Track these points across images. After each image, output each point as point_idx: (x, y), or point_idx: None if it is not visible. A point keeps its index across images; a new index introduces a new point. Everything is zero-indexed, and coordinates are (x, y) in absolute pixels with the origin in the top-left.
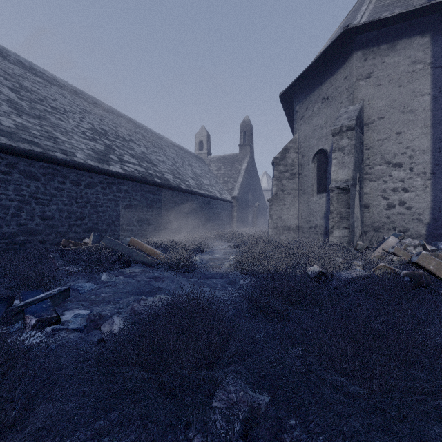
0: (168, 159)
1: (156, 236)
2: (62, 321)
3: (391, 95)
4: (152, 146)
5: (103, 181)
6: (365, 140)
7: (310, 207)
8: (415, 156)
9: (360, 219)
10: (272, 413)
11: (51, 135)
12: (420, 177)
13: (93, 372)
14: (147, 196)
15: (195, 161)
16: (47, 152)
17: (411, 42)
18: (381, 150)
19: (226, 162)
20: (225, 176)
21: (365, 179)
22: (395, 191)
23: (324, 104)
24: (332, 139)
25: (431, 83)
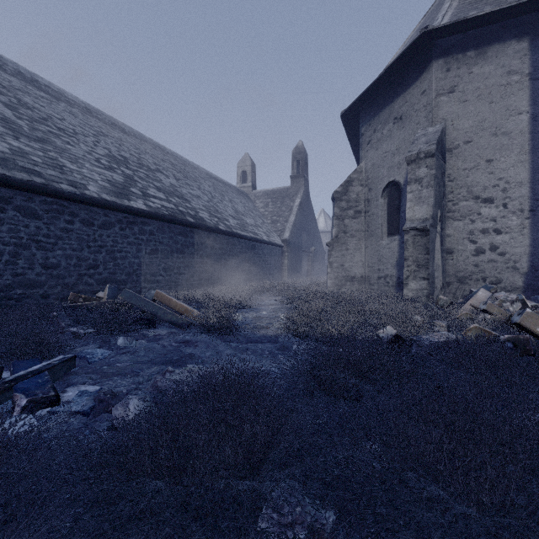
0: (203, 194)
1: (188, 288)
2: (62, 401)
3: (480, 114)
4: (183, 178)
5: (122, 221)
6: (448, 169)
7: (379, 253)
8: (510, 189)
9: (441, 268)
10: (341, 538)
11: (56, 162)
12: (516, 216)
13: (95, 478)
14: (177, 239)
15: (237, 197)
16: (51, 183)
17: (505, 48)
18: (468, 182)
19: (274, 198)
20: (274, 214)
21: (448, 218)
22: (485, 233)
23: (396, 125)
24: (406, 169)
25: (530, 99)
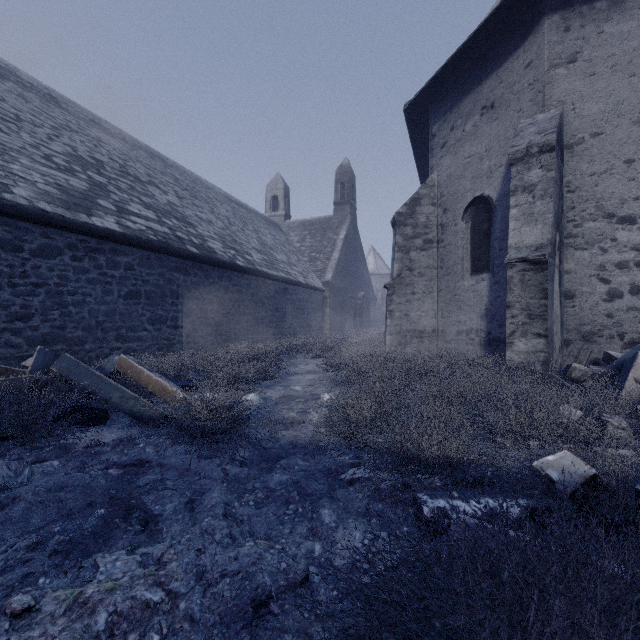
0: (217, 219)
1: (190, 348)
2: None
3: (615, 92)
4: (190, 197)
5: (76, 246)
6: (567, 175)
7: (458, 298)
8: None
9: (559, 319)
10: None
11: None
12: None
13: None
14: (172, 277)
15: (265, 227)
16: None
17: None
18: (596, 194)
19: (313, 229)
20: (312, 250)
21: (567, 247)
22: (622, 268)
23: (485, 117)
24: (501, 177)
25: None
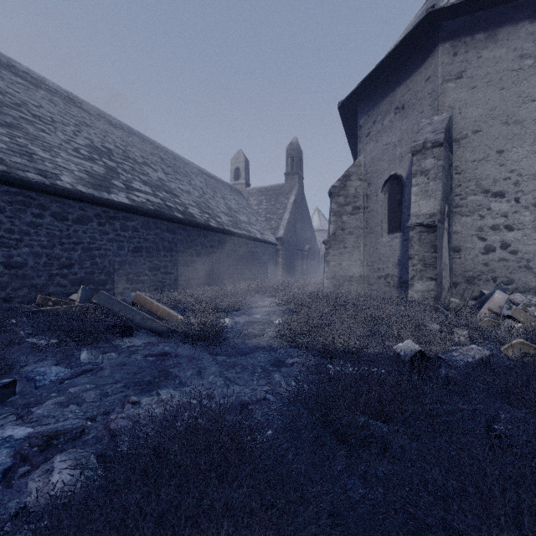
0: (194, 189)
1: (176, 289)
2: None
3: (489, 101)
4: (173, 172)
5: (100, 215)
6: (455, 161)
7: (379, 251)
8: (522, 182)
9: (448, 267)
10: None
11: (25, 149)
12: (529, 211)
13: None
14: (164, 236)
15: (230, 193)
16: (15, 171)
17: (518, 30)
18: (476, 175)
19: (268, 195)
20: (268, 212)
21: (455, 214)
22: (495, 229)
23: (398, 115)
24: (409, 161)
25: None
